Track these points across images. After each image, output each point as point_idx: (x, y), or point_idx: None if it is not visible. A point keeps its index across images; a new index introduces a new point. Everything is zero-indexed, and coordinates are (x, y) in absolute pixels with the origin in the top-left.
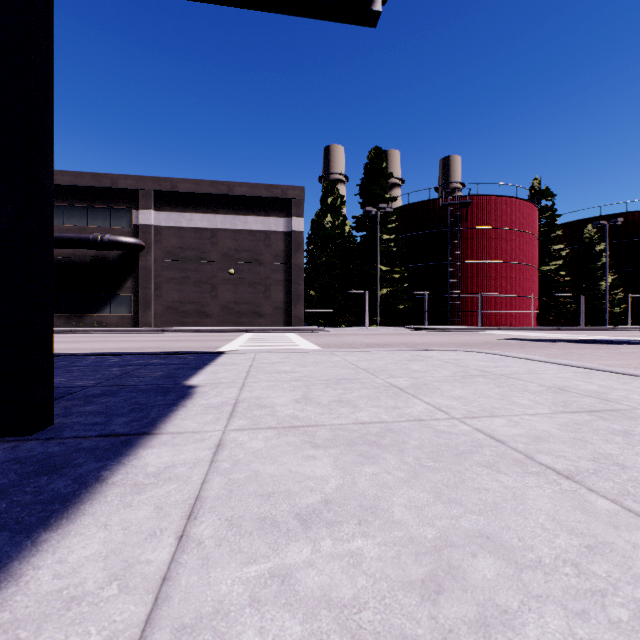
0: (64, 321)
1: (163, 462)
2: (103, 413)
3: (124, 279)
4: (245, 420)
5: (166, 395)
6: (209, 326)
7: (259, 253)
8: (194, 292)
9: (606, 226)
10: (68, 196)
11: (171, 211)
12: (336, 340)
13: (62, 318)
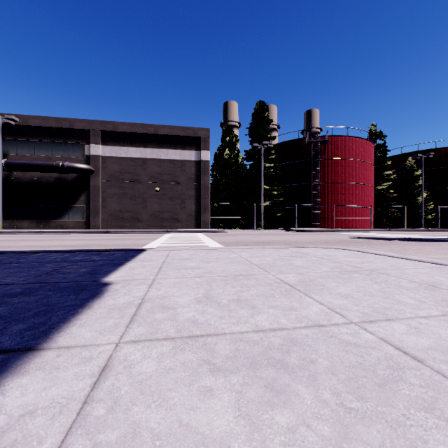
0: (35, 225)
1: (23, 404)
2: (5, 318)
3: (79, 194)
4: (144, 327)
5: (79, 294)
6: (141, 228)
7: (177, 176)
8: (130, 204)
9: (422, 158)
10: (38, 134)
11: (113, 145)
12: (232, 239)
13: (33, 222)
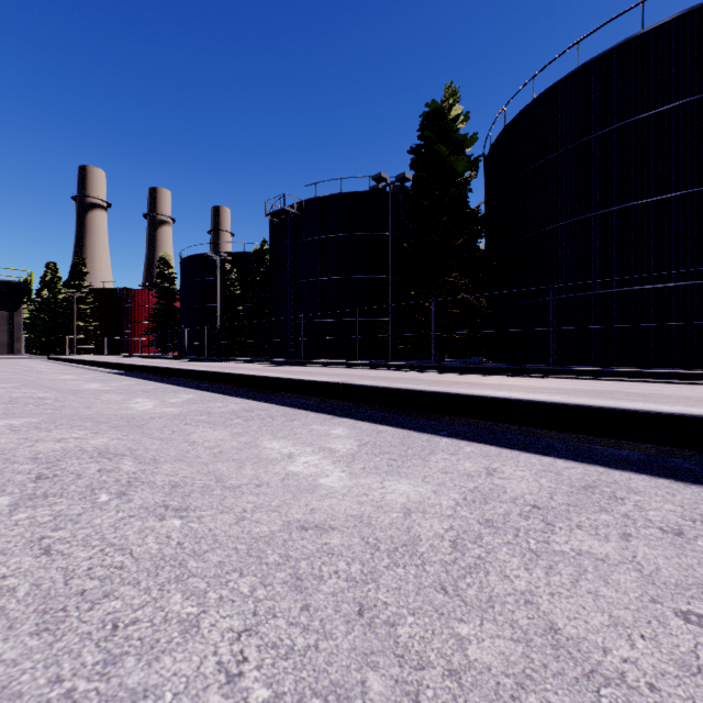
0: None
1: None
2: None
3: None
4: None
5: None
6: None
7: None
8: None
9: None
10: None
11: None
12: None
13: None
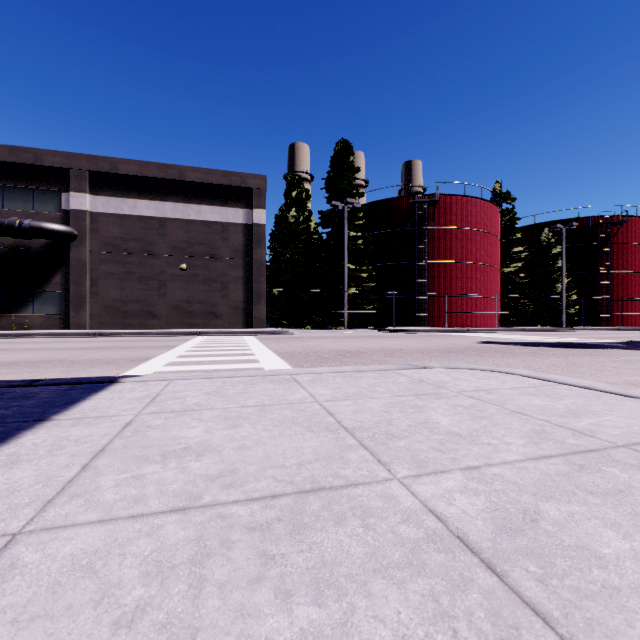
0: None
1: None
2: None
3: (51, 273)
4: None
5: None
6: (157, 328)
7: (215, 247)
8: (139, 289)
9: (563, 230)
10: None
11: (110, 196)
12: (300, 346)
13: None
